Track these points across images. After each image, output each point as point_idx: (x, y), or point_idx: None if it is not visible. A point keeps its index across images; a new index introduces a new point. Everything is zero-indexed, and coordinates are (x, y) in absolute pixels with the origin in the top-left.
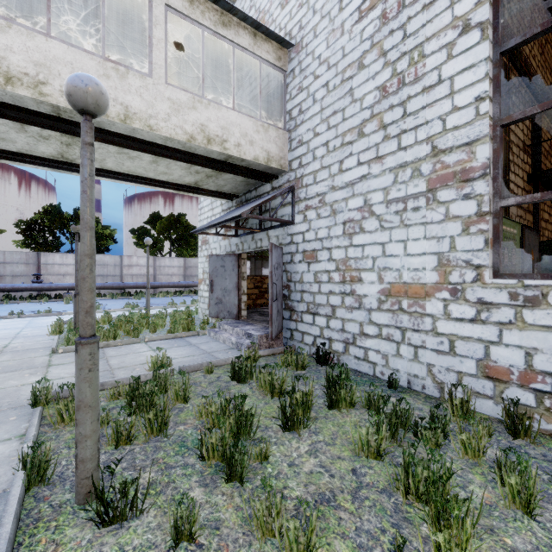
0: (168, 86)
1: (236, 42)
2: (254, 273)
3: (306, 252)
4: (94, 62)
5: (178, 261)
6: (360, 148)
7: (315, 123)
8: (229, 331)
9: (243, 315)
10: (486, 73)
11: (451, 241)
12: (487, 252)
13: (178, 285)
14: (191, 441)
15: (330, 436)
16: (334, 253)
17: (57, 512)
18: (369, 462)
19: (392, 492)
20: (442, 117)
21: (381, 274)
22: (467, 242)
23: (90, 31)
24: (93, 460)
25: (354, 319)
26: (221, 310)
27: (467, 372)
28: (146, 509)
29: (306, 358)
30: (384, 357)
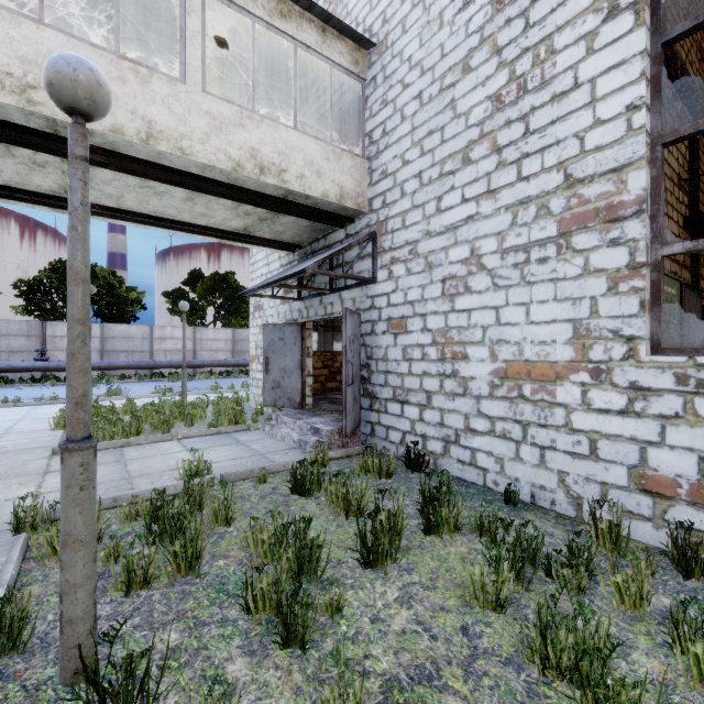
0: (207, 96)
1: (299, 39)
2: (323, 349)
3: (392, 319)
4: (104, 60)
5: (224, 333)
6: (465, 180)
7: (404, 148)
8: (290, 425)
9: (308, 403)
10: (641, 72)
11: (592, 304)
12: (644, 318)
13: (224, 364)
14: (234, 583)
15: (429, 576)
16: (429, 320)
17: (31, 699)
18: (485, 616)
19: (521, 664)
20: (580, 135)
21: (494, 349)
22: (614, 305)
23: (104, 25)
24: (87, 619)
25: (457, 410)
26: (279, 396)
27: (615, 483)
28: (163, 692)
29: (393, 462)
30: (498, 461)
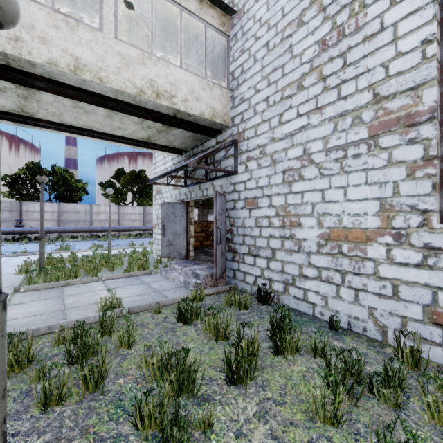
0: (118, 41)
1: (184, 6)
2: (202, 219)
3: (248, 199)
4: (43, 12)
5: (138, 209)
6: (299, 101)
7: (256, 81)
8: (178, 270)
9: (191, 255)
10: (433, 15)
11: (394, 187)
12: (435, 196)
13: (138, 229)
14: (129, 399)
15: (279, 392)
16: (274, 199)
17: None
18: (326, 430)
19: None
20: (385, 64)
21: (321, 219)
22: (412, 187)
23: None
24: None
25: (294, 261)
26: (171, 251)
27: (413, 317)
28: None
29: (249, 298)
30: (323, 298)
